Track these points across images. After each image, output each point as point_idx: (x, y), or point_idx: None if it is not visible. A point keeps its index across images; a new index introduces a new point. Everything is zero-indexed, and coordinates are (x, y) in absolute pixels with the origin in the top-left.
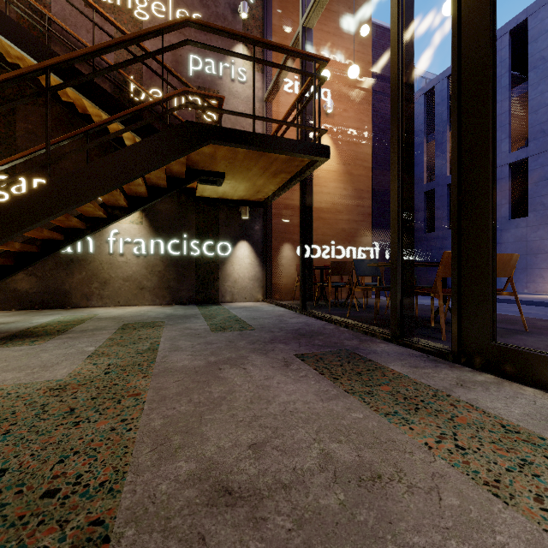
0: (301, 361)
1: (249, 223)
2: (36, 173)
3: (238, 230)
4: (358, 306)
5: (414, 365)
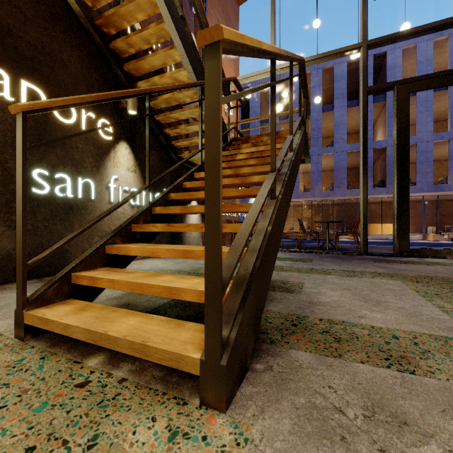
0: (386, 263)
1: None
2: (23, 71)
3: None
4: None
5: (397, 258)
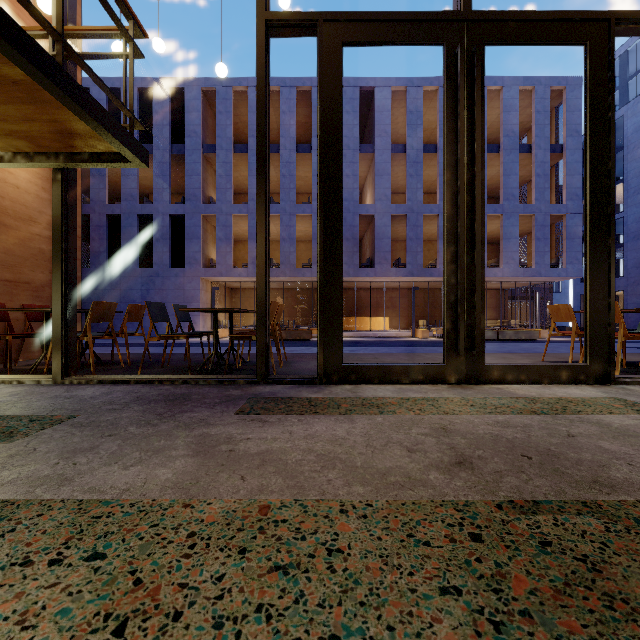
0: (262, 415)
1: None
2: None
3: None
4: (108, 364)
5: (314, 391)
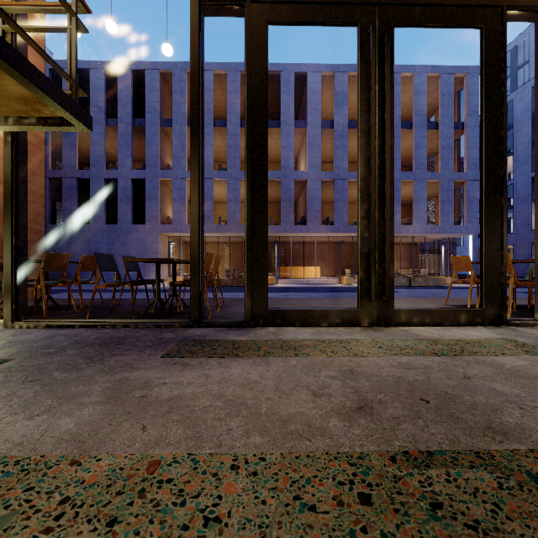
0: (185, 358)
1: None
2: None
3: None
4: (64, 308)
5: (240, 334)
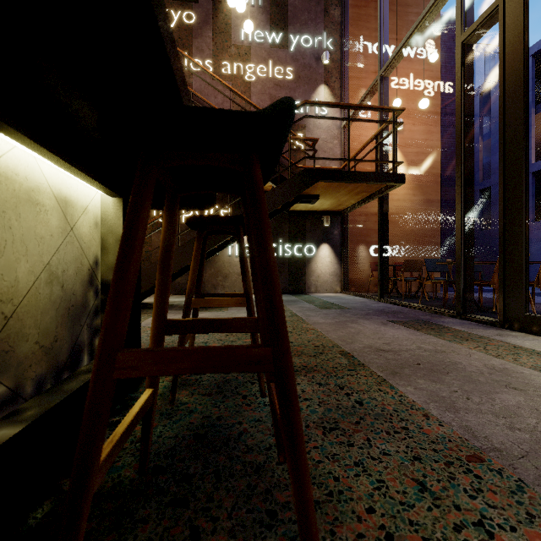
0: (393, 323)
1: (329, 228)
2: None
3: (320, 235)
4: (427, 298)
5: (471, 327)
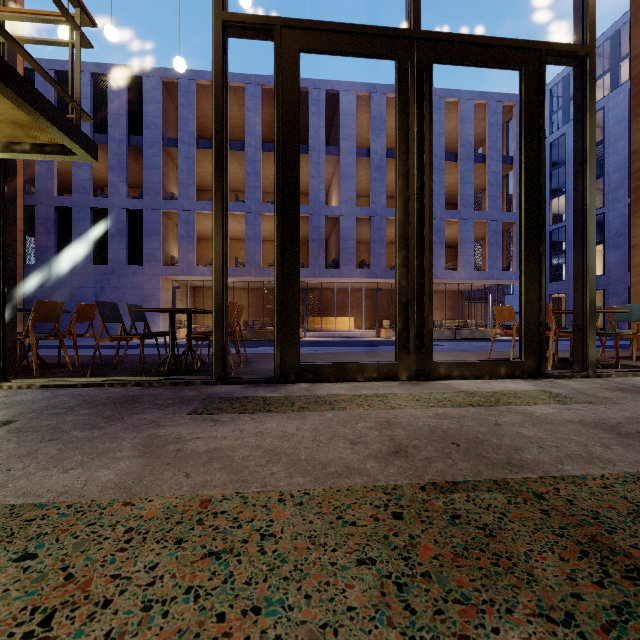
0: (214, 415)
1: None
2: None
3: None
4: (54, 367)
5: (270, 390)
